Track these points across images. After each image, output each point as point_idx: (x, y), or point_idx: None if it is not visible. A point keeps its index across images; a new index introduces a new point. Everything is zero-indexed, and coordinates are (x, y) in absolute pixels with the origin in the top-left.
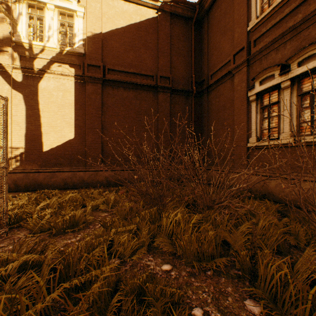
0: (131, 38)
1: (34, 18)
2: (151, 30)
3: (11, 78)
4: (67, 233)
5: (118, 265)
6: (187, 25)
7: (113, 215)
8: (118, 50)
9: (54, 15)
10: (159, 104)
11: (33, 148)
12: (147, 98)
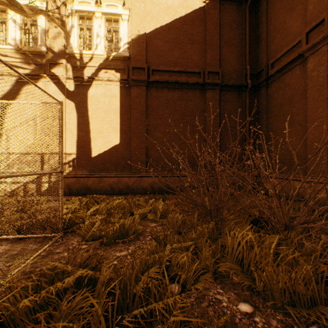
0: (176, 34)
1: (84, 28)
2: (197, 22)
3: (65, 88)
4: (117, 243)
5: (185, 299)
6: (240, 9)
7: (162, 226)
8: (162, 48)
9: (101, 23)
10: (206, 103)
11: (83, 154)
12: (193, 97)
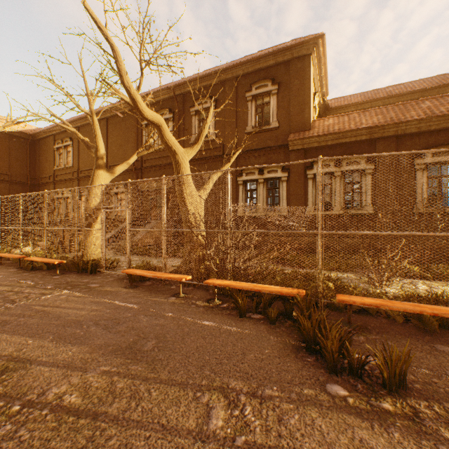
0: None
1: None
2: None
3: None
4: None
5: None
6: (25, 142)
7: None
8: None
9: None
10: (0, 190)
11: None
12: None
